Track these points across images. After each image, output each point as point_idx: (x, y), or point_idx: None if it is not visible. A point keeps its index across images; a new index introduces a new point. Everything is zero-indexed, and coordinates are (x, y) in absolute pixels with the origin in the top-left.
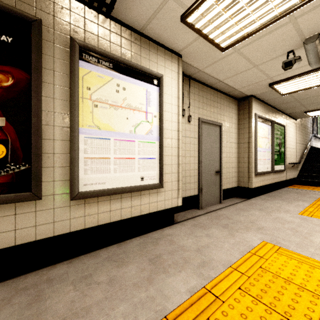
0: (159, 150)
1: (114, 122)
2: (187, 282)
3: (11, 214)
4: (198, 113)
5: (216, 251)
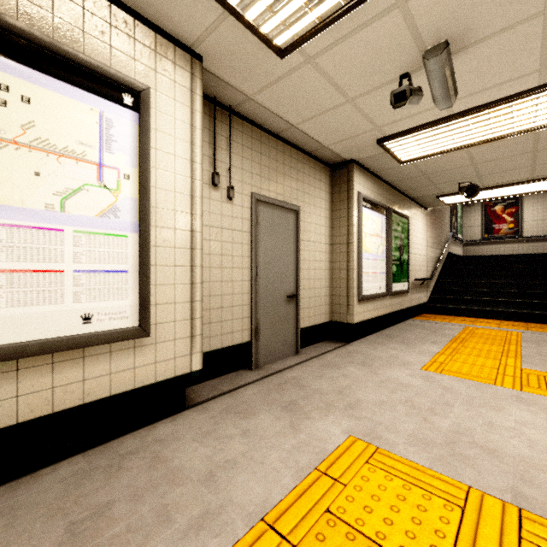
0: (138, 252)
1: None
2: None
3: None
4: (251, 183)
5: (246, 476)
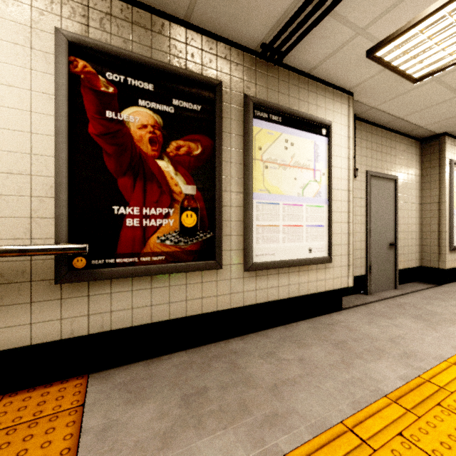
0: (327, 215)
1: (282, 184)
2: (394, 370)
3: (199, 282)
4: (366, 164)
5: (417, 344)
